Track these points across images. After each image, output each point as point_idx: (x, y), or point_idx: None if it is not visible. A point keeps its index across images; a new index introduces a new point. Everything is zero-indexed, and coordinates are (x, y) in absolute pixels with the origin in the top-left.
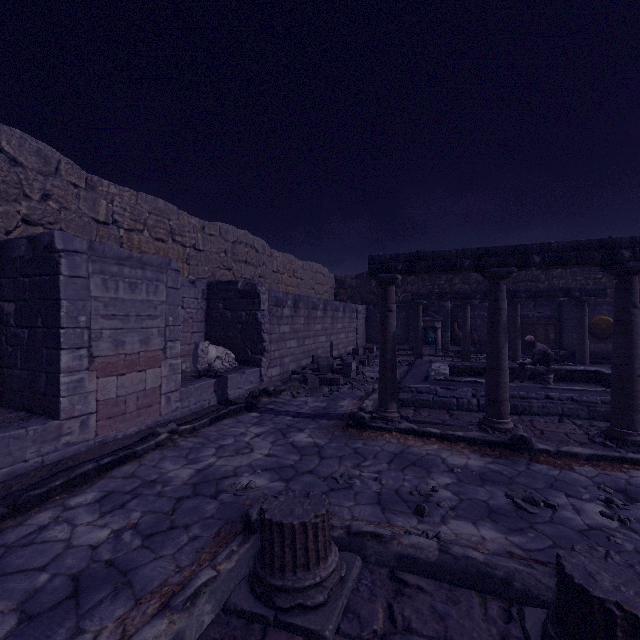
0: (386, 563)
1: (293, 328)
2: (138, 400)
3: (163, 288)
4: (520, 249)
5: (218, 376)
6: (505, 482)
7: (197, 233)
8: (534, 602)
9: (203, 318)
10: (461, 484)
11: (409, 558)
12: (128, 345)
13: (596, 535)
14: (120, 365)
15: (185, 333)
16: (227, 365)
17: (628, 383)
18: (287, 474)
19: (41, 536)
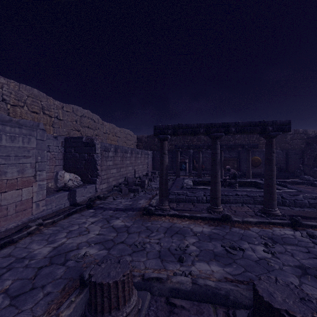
0: (164, 294)
1: (114, 163)
2: (16, 207)
3: (34, 140)
4: (226, 124)
5: (70, 190)
6: (220, 238)
7: (59, 110)
8: (240, 306)
9: (62, 157)
10: (200, 242)
11: (176, 290)
12: (9, 174)
13: (262, 262)
14: (3, 186)
15: (50, 166)
16: (76, 183)
17: (271, 187)
18: (109, 245)
19: None
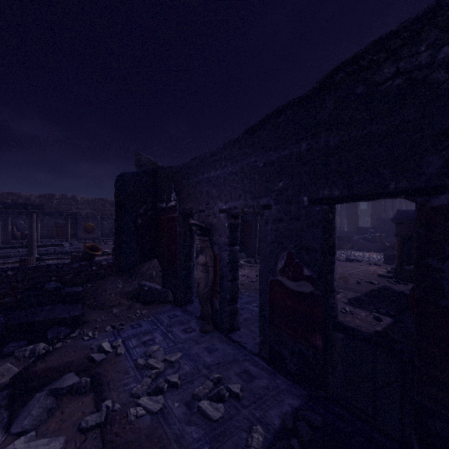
0: None
1: None
2: None
3: None
4: None
5: None
6: None
7: None
8: None
9: None
10: None
11: None
12: None
13: None
14: None
15: None
16: None
17: (31, 242)
18: None
19: None
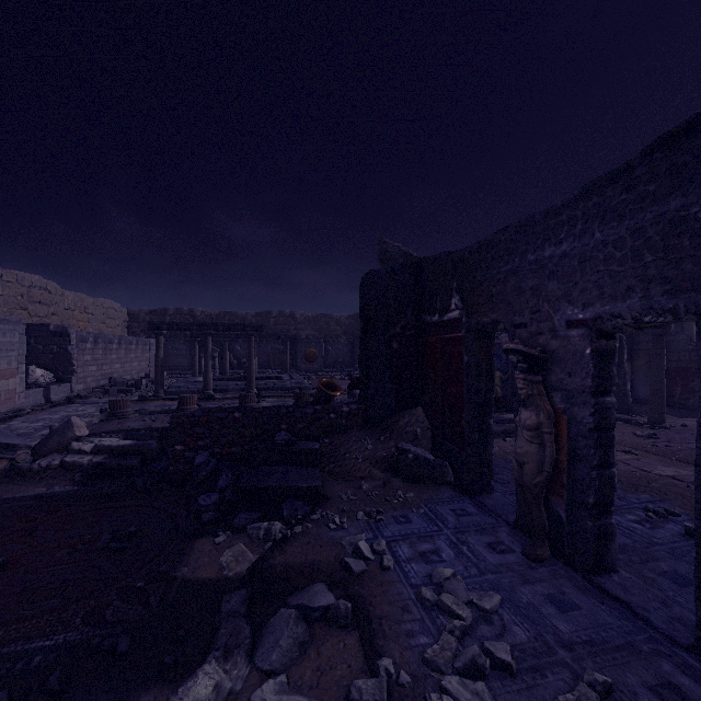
0: (147, 414)
1: (94, 357)
2: (6, 395)
3: (17, 334)
4: (215, 324)
5: (43, 387)
6: None
7: None
8: None
9: None
10: None
11: (153, 411)
12: (2, 365)
13: None
14: None
15: None
16: (48, 380)
17: (250, 373)
18: None
19: (12, 427)
